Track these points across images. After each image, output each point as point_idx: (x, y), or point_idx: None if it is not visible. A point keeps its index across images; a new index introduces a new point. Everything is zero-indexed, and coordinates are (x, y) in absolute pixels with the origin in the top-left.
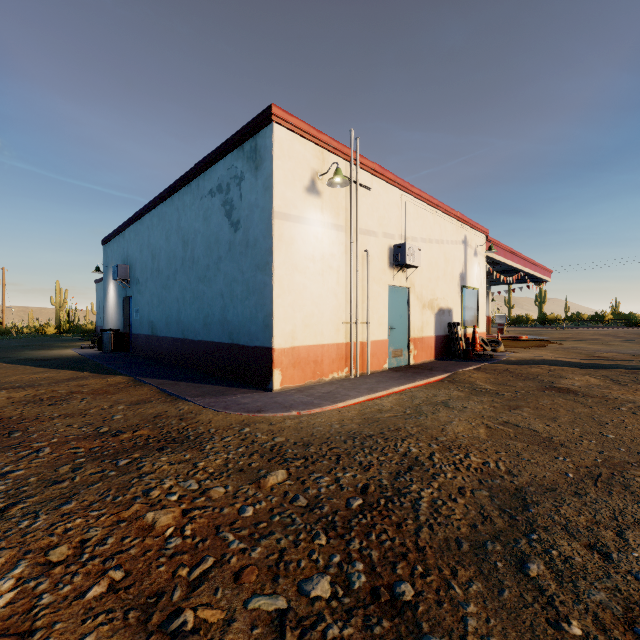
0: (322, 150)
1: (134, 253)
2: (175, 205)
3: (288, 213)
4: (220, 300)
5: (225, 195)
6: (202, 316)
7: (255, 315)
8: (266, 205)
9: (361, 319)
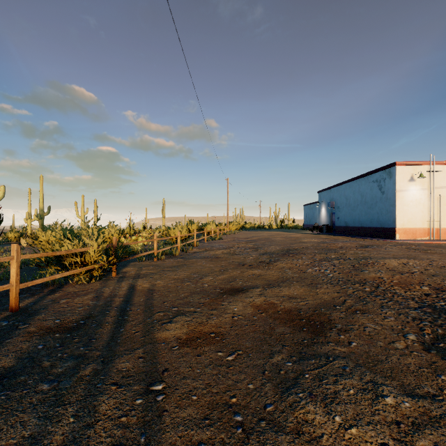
0: (415, 166)
1: (336, 197)
2: (357, 183)
3: (401, 189)
4: (376, 214)
5: (378, 183)
6: (369, 219)
7: (390, 219)
8: (393, 188)
9: (436, 220)
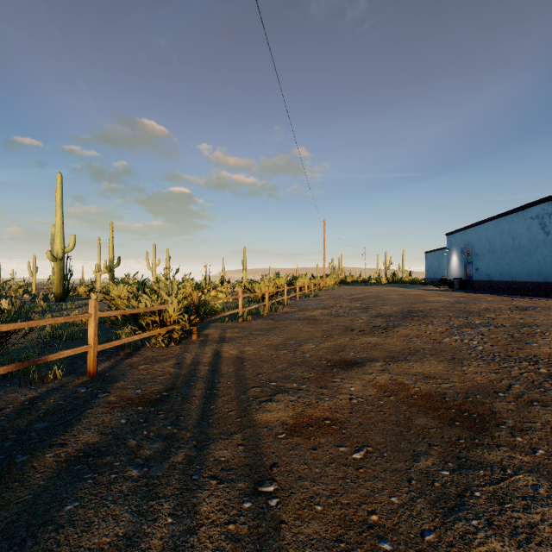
0: None
1: (474, 241)
2: (506, 221)
3: None
4: (537, 264)
5: (540, 220)
6: (525, 271)
7: None
8: None
9: None
